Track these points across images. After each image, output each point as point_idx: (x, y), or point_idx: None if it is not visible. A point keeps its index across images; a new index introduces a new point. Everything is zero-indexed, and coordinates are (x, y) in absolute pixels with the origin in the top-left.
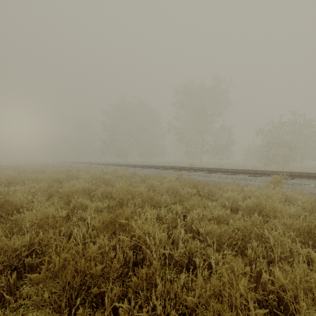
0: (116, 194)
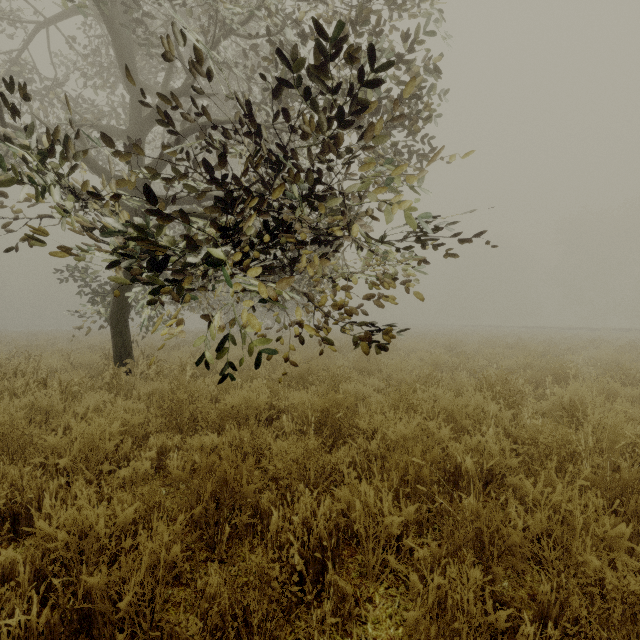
0: (520, 332)
